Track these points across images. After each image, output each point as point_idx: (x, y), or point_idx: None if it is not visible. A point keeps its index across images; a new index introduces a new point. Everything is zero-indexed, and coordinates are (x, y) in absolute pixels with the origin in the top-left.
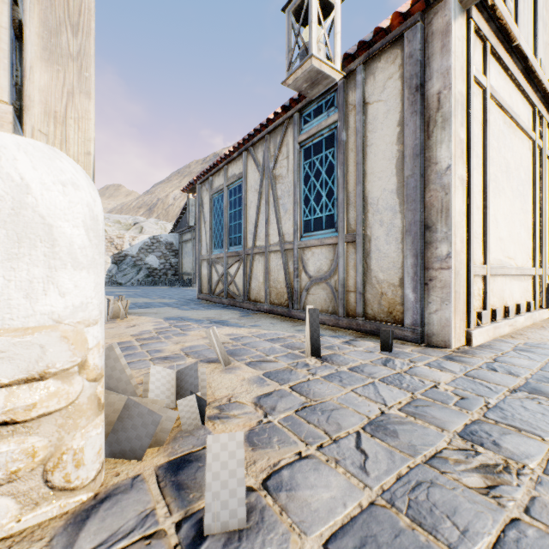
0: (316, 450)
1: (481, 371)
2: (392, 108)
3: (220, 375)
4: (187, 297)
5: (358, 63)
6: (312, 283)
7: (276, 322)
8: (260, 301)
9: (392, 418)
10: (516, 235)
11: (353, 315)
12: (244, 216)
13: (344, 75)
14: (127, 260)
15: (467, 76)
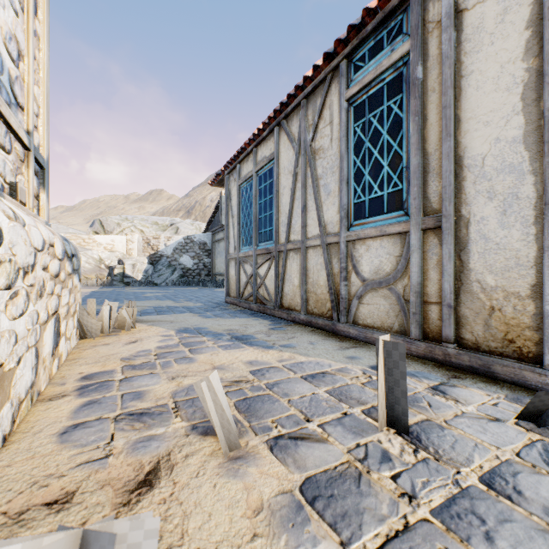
0: None
1: None
2: (514, 2)
3: (213, 482)
4: (215, 300)
5: None
6: (367, 288)
7: (316, 340)
8: (295, 309)
9: None
10: None
11: (436, 338)
12: (276, 205)
13: None
14: (162, 260)
15: None
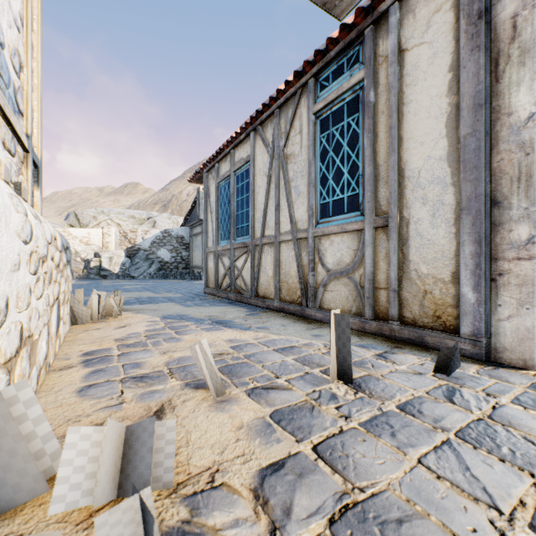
0: None
1: None
2: (440, 50)
3: (206, 415)
4: (194, 291)
5: (392, 1)
6: (331, 278)
7: (288, 323)
8: (269, 297)
9: None
10: None
11: (385, 317)
12: (252, 203)
13: None
14: (140, 253)
15: None
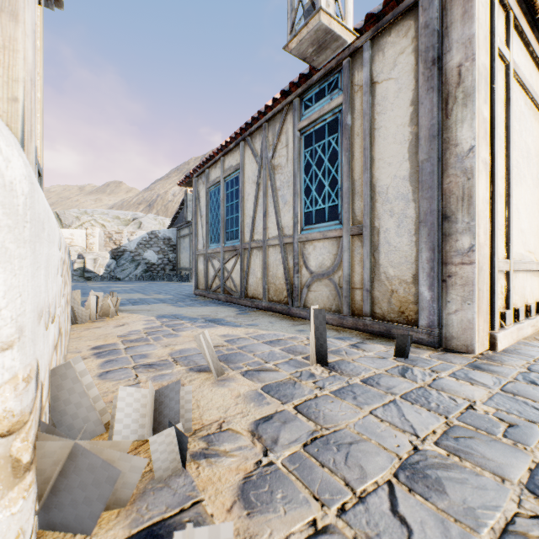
0: (337, 517)
1: (520, 385)
2: (404, 86)
3: (210, 389)
4: (183, 292)
5: (366, 39)
6: (314, 279)
7: (275, 320)
8: (258, 298)
9: (430, 457)
10: (536, 227)
11: (359, 314)
12: (242, 209)
13: (357, 35)
14: (125, 255)
15: (491, 47)
